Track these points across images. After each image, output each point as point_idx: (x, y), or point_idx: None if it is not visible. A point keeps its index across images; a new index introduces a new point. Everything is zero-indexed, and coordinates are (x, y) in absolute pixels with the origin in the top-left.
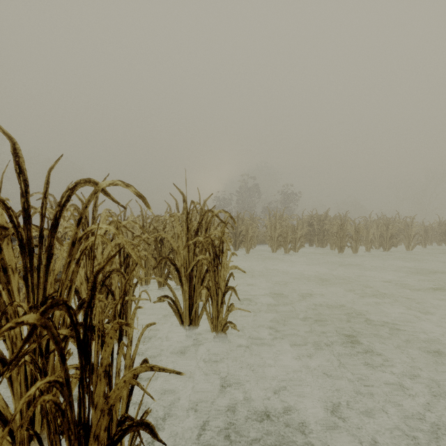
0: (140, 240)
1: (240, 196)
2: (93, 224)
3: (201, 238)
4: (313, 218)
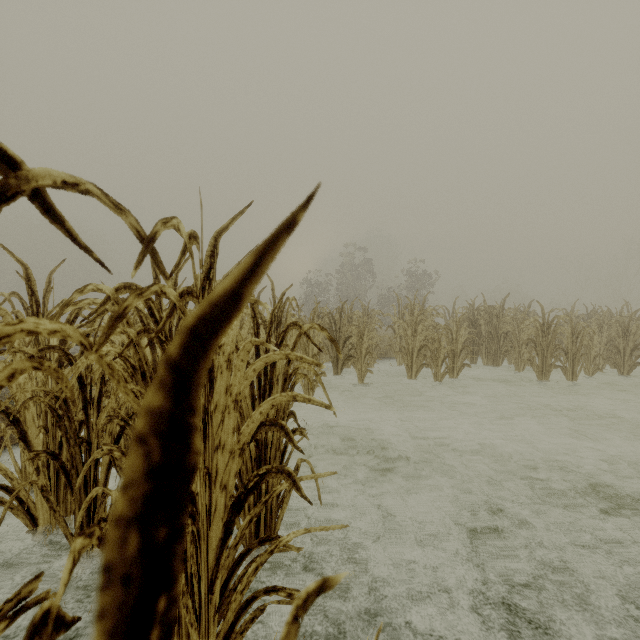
0: None
1: (342, 279)
2: None
3: None
4: (477, 312)
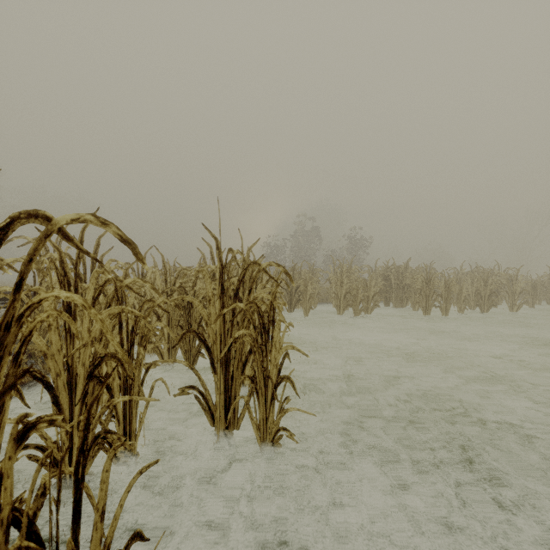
0: (153, 306)
1: (295, 242)
2: (76, 284)
3: (242, 304)
4: (389, 270)
